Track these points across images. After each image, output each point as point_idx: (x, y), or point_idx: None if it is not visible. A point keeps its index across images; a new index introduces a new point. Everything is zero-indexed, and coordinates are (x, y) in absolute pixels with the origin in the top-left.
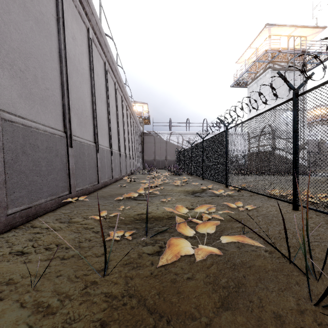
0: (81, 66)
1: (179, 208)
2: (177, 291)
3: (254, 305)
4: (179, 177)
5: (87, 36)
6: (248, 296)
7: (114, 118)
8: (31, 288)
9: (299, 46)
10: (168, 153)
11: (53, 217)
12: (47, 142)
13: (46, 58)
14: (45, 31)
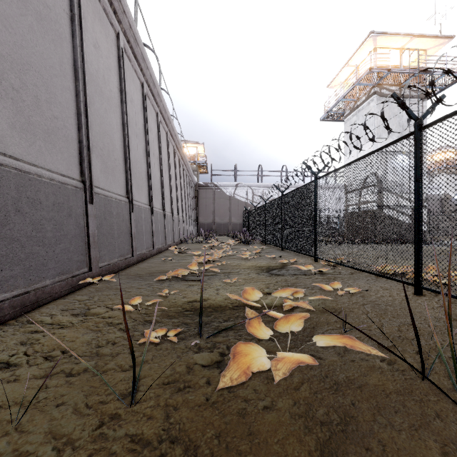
0: (108, 87)
1: (249, 293)
2: (248, 431)
3: (374, 455)
4: (248, 246)
5: (116, 45)
6: (363, 439)
7: (156, 163)
8: (12, 427)
9: (416, 63)
10: (233, 213)
11: (62, 307)
12: (55, 195)
13: (54, 73)
14: (53, 32)
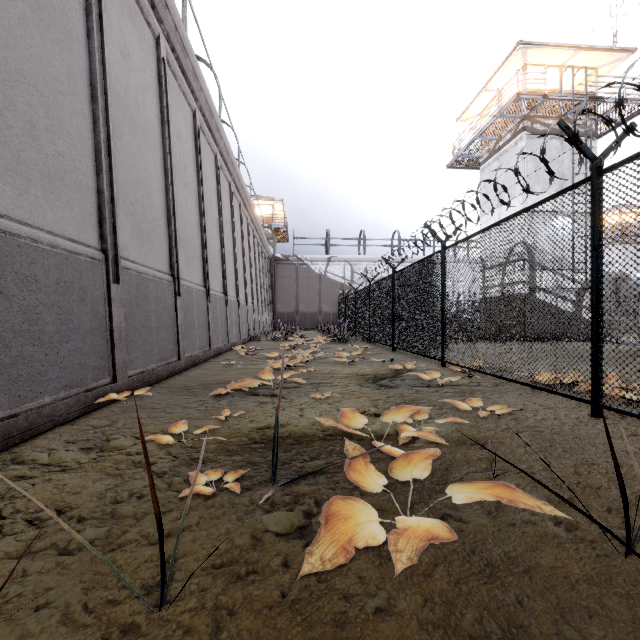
0: (142, 115)
1: (348, 415)
2: None
3: None
4: (345, 345)
5: (155, 54)
6: None
7: (214, 227)
8: None
9: (582, 87)
10: (324, 299)
11: (68, 437)
12: (59, 270)
13: (60, 88)
14: (57, 28)
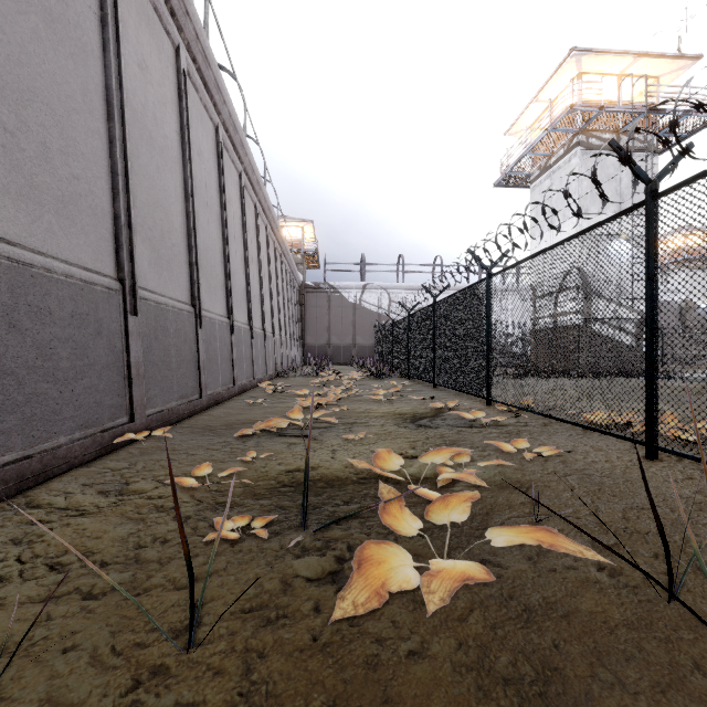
0: (161, 132)
1: (383, 457)
2: (383, 695)
3: None
4: (382, 382)
5: (175, 65)
6: None
7: (238, 252)
8: None
9: (642, 98)
10: (359, 330)
11: (85, 480)
12: (74, 301)
13: (74, 106)
14: (72, 42)
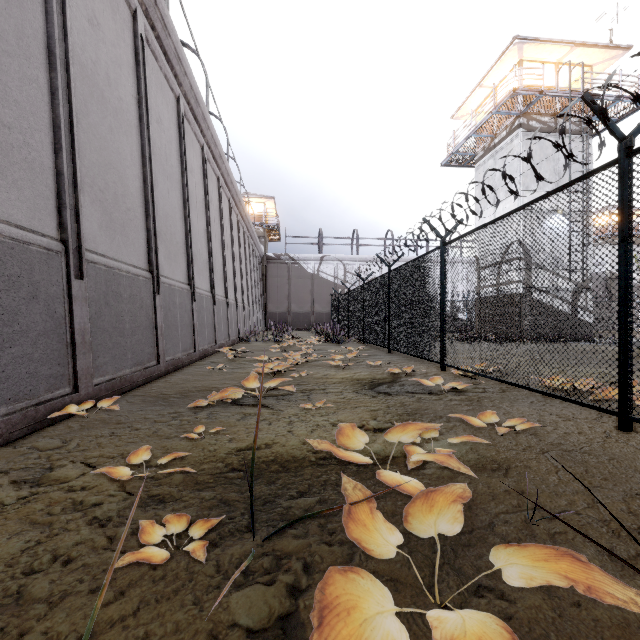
0: (115, 93)
1: (345, 435)
2: None
3: None
4: (338, 346)
5: (132, 29)
6: None
7: (201, 222)
8: None
9: (577, 85)
10: (317, 298)
11: (3, 464)
12: (0, 261)
13: (5, 48)
14: None
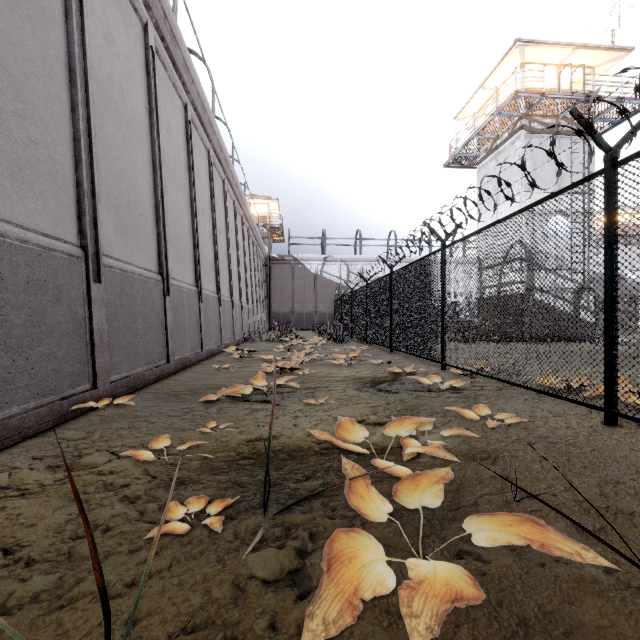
0: (128, 104)
1: (346, 426)
2: None
3: None
4: (341, 346)
5: (143, 42)
6: None
7: (207, 225)
8: None
9: (579, 87)
10: (320, 299)
11: (36, 452)
12: (30, 267)
13: (32, 70)
14: (30, 4)
